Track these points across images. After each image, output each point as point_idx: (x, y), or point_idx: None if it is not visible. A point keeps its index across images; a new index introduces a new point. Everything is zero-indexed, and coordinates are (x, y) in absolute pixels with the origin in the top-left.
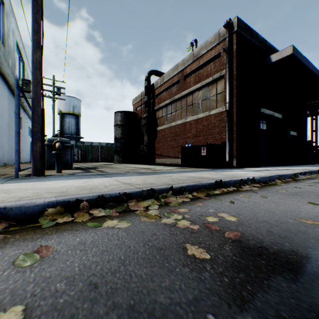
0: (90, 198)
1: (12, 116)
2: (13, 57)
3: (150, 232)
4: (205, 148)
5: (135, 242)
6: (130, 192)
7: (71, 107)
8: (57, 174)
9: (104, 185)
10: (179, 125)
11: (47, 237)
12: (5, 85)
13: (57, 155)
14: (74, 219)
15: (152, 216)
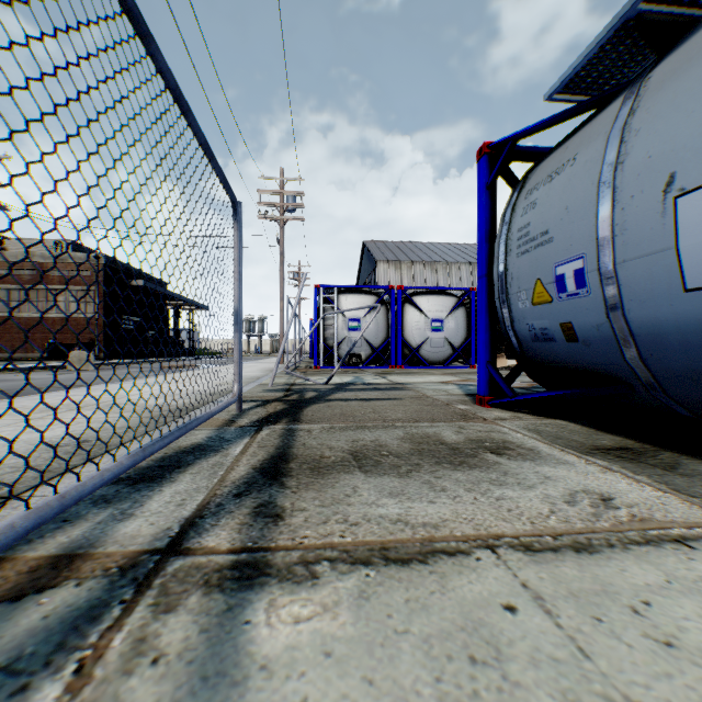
0: None
1: None
2: None
3: None
4: (80, 346)
5: None
6: None
7: None
8: None
9: None
10: (38, 319)
11: None
12: None
13: None
14: None
15: None
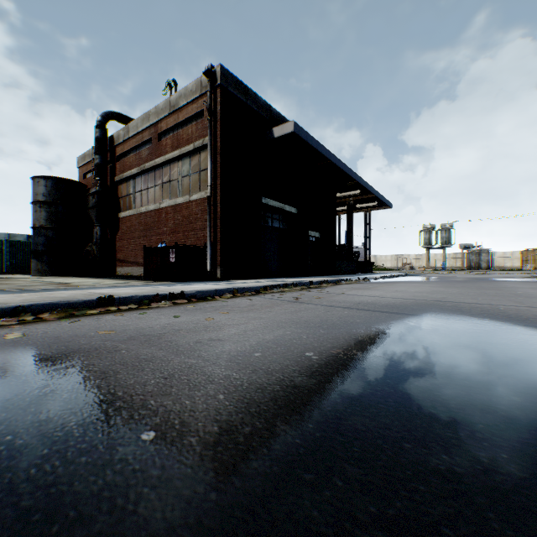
0: None
1: None
2: None
3: None
4: (174, 252)
5: None
6: None
7: None
8: None
9: None
10: (152, 213)
11: None
12: None
13: None
14: None
15: None
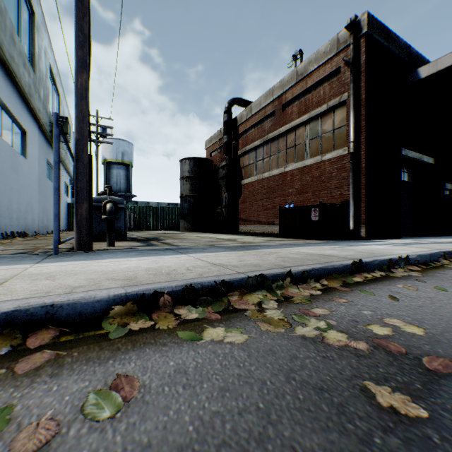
0: (174, 290)
1: (44, 167)
2: (45, 86)
3: (286, 352)
4: (317, 210)
5: (270, 373)
6: (231, 279)
7: (120, 154)
8: (108, 249)
9: (185, 266)
10: (275, 177)
11: (121, 357)
12: (35, 125)
13: (108, 221)
14: (153, 324)
15: (275, 321)
